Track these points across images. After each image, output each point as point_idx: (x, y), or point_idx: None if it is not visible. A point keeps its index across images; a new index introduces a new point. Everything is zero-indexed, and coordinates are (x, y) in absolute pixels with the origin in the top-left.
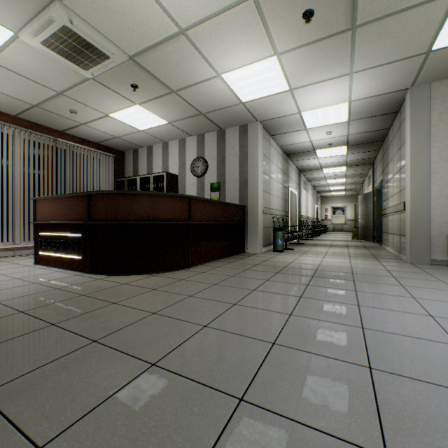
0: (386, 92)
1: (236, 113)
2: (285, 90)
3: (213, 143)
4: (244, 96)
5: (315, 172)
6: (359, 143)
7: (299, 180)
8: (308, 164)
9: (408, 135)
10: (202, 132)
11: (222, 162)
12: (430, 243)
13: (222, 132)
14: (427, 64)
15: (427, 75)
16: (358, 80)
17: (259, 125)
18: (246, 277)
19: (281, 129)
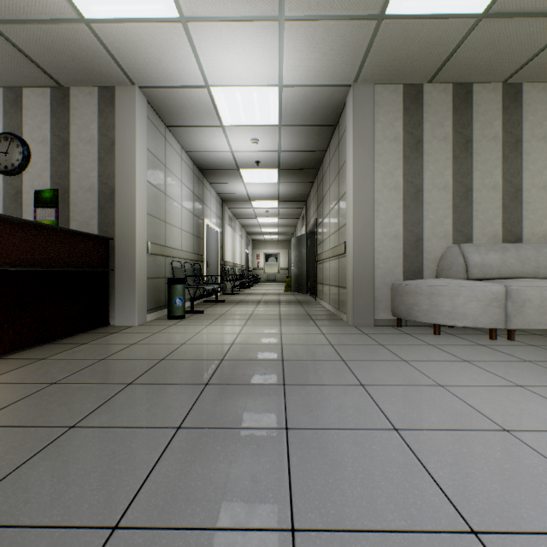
0: (326, 84)
1: (79, 46)
2: (172, 16)
3: (42, 111)
4: (84, 1)
5: (243, 205)
6: (293, 168)
7: (223, 213)
8: (233, 190)
9: (351, 150)
10: (14, 82)
11: (64, 150)
12: (374, 298)
13: (64, 92)
14: (376, 44)
15: (373, 68)
16: (291, 41)
17: (138, 93)
18: (8, 425)
19: (182, 117)
